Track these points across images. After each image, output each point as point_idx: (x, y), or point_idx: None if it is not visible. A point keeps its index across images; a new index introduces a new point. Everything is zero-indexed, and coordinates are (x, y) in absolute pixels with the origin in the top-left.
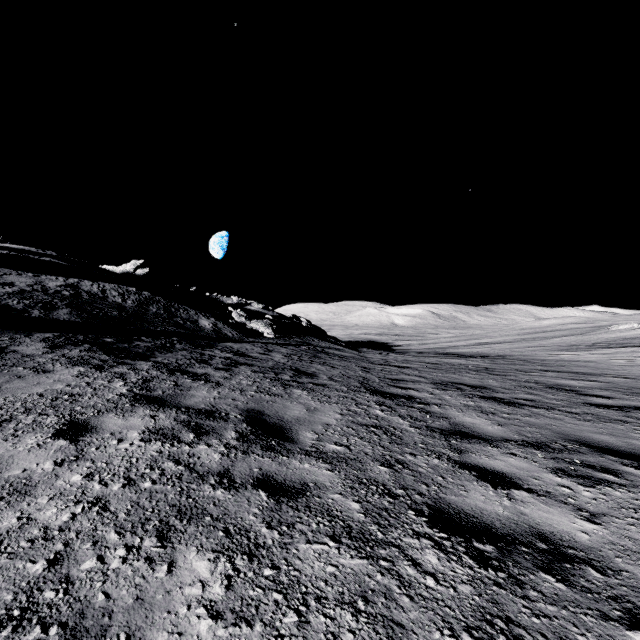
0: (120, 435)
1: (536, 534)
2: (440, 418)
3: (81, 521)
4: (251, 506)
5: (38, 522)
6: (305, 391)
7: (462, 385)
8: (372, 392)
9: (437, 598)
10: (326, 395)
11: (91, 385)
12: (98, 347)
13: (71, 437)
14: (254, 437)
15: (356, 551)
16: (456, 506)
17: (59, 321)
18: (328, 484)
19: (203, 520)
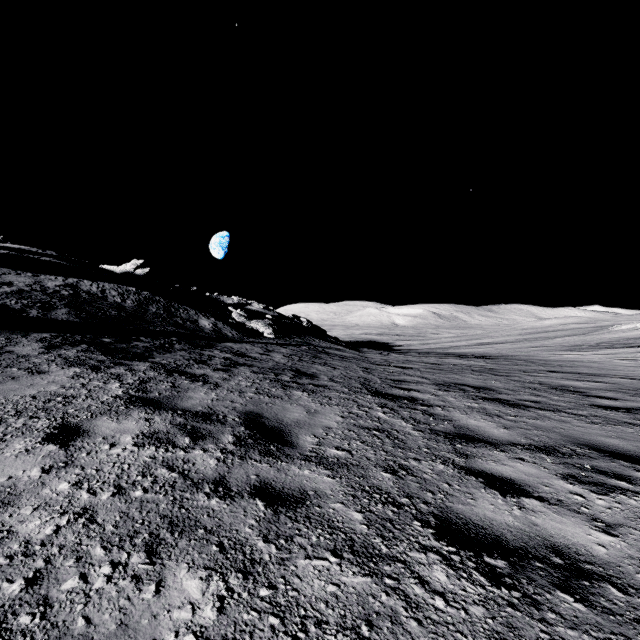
0: (113, 439)
1: (550, 547)
2: (444, 421)
3: (65, 534)
4: (247, 517)
5: (19, 535)
6: (305, 392)
7: (465, 386)
8: (374, 393)
9: (447, 622)
10: (327, 397)
11: (86, 386)
12: (95, 347)
13: (61, 442)
14: (252, 441)
15: (359, 567)
16: (464, 516)
17: (57, 321)
18: (329, 492)
19: (196, 533)
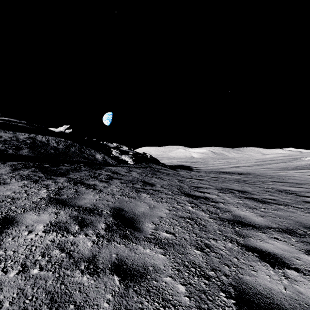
0: (31, 227)
1: None
2: (226, 212)
3: None
4: (106, 292)
5: None
6: (148, 194)
7: (233, 190)
8: (185, 195)
9: None
10: (160, 197)
11: (27, 192)
12: (39, 169)
13: None
14: (116, 228)
15: None
16: (252, 286)
17: (22, 155)
18: (162, 267)
19: (67, 308)
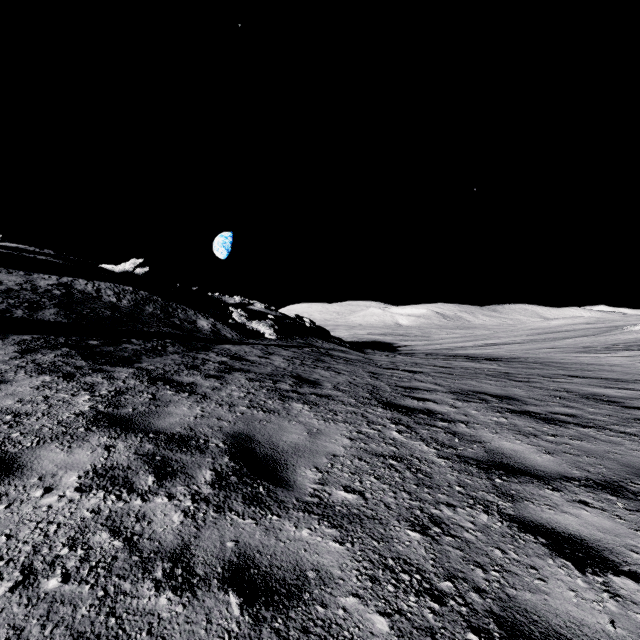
0: (51, 480)
1: None
2: (472, 442)
3: None
4: (210, 634)
5: None
6: (306, 405)
7: (485, 395)
8: (385, 405)
9: None
10: (331, 410)
11: (48, 400)
12: (78, 351)
13: None
14: (236, 480)
15: None
16: (539, 617)
17: (43, 322)
18: (337, 573)
19: None
